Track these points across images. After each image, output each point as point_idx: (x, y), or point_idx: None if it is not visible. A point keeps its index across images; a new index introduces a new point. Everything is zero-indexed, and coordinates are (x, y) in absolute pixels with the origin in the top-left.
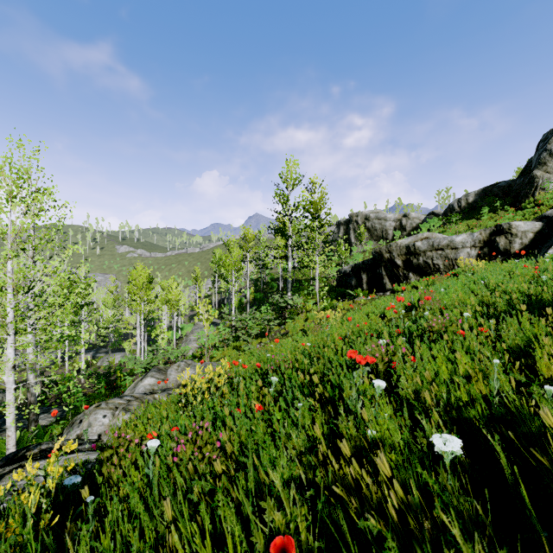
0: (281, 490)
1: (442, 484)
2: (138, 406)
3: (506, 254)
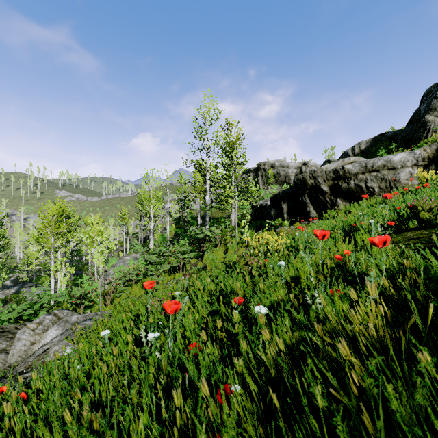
0: None
1: None
2: None
3: None
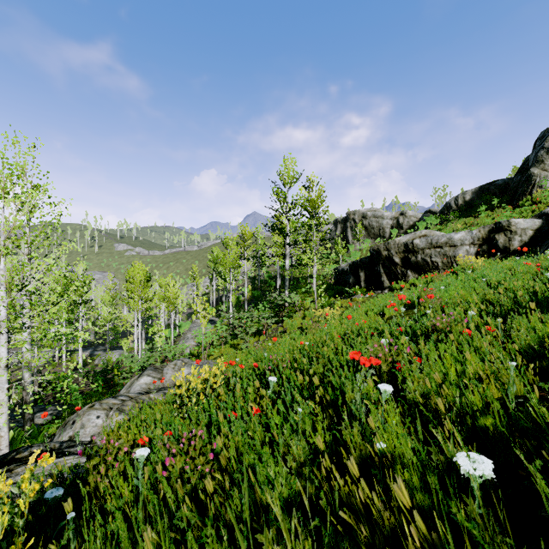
0: (281, 519)
1: (470, 513)
2: (133, 406)
3: (506, 251)
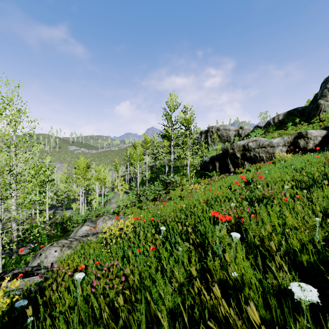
0: None
1: (301, 326)
2: (77, 244)
3: (304, 150)
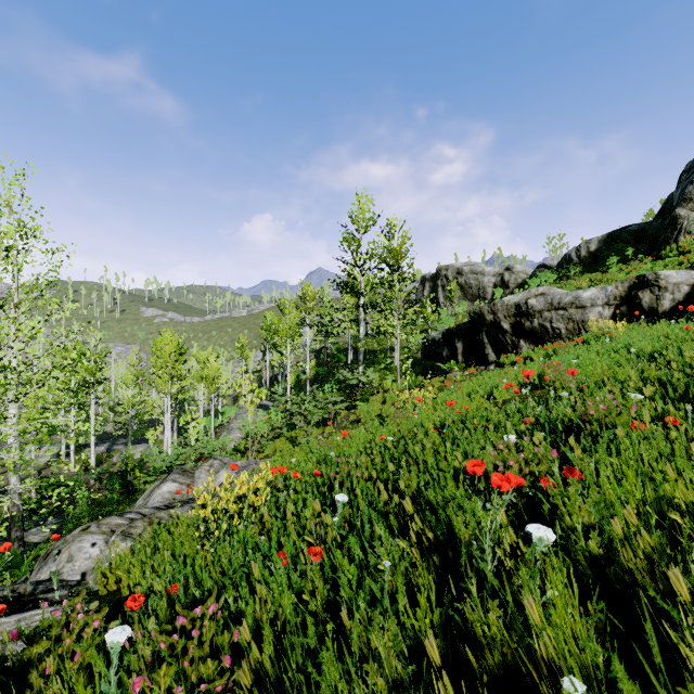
0: None
1: None
2: (145, 528)
3: (652, 314)
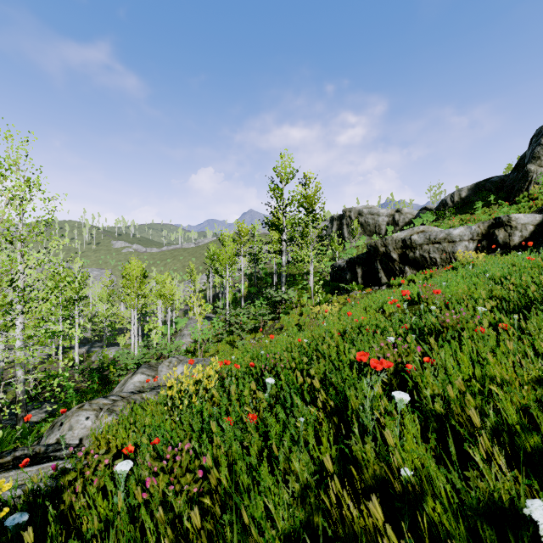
0: None
1: None
2: (124, 407)
3: (505, 247)
